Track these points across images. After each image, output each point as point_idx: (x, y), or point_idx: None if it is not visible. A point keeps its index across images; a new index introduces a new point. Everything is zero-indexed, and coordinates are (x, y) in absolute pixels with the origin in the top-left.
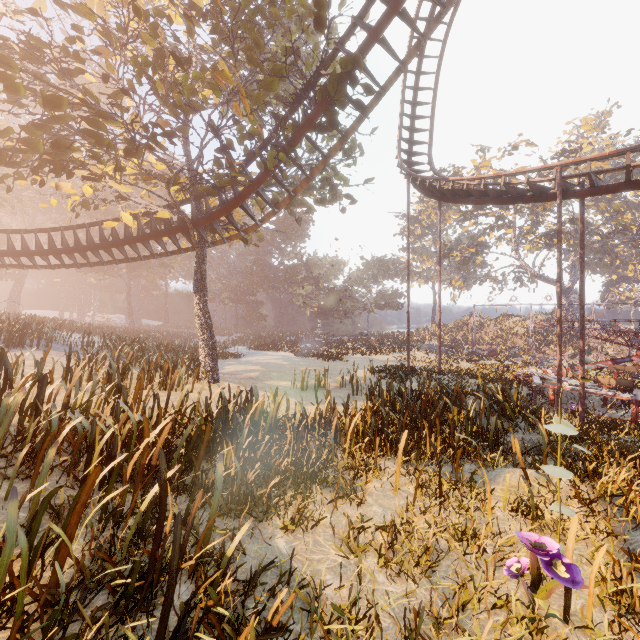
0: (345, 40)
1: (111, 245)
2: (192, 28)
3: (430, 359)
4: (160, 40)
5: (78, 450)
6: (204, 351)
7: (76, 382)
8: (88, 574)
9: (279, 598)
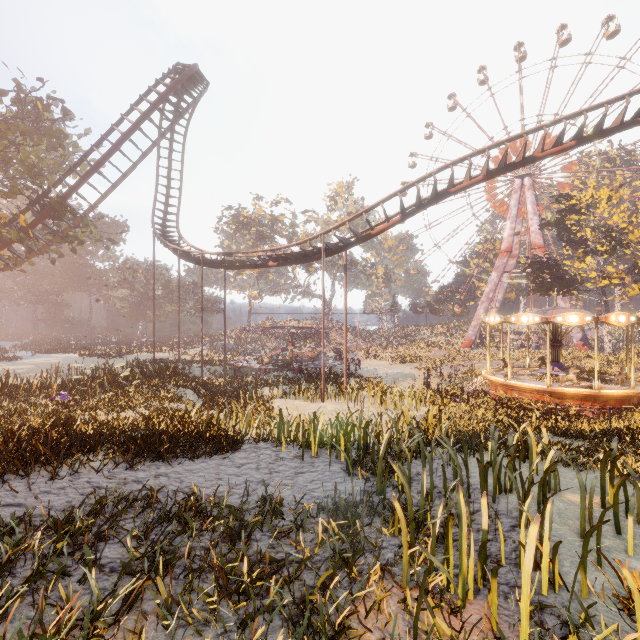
0: (68, 174)
1: None
2: None
3: (198, 354)
4: None
5: None
6: None
7: None
8: None
9: None
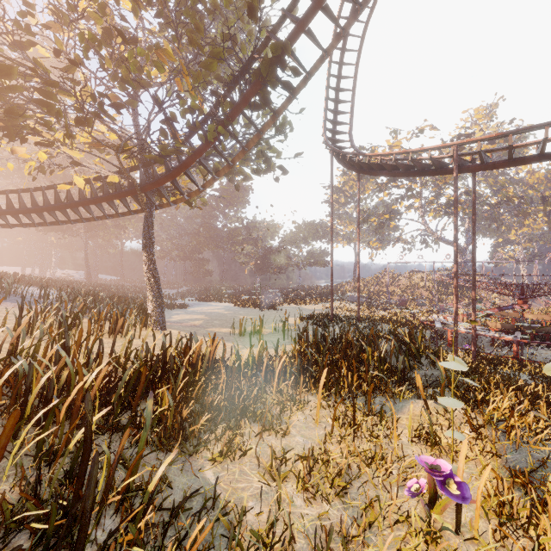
0: (276, 30)
1: (66, 206)
2: (137, 9)
3: (351, 308)
4: (109, 20)
5: (17, 394)
6: (152, 302)
7: (23, 330)
8: (9, 515)
9: (197, 529)
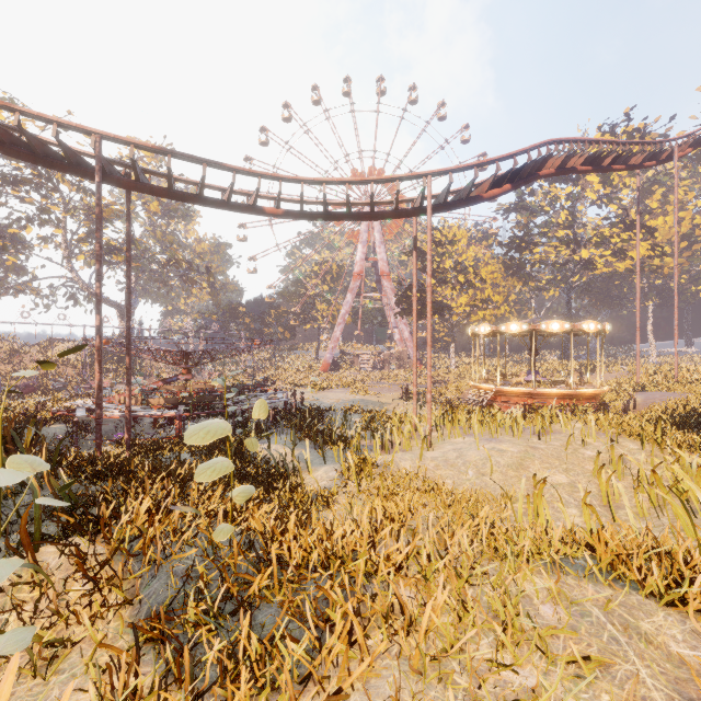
0: None
1: None
2: None
3: None
4: None
5: None
6: None
7: None
8: None
9: None
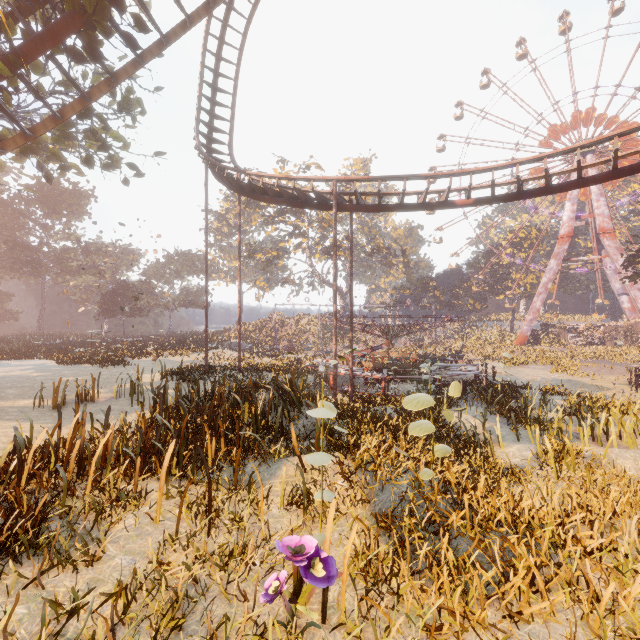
0: None
1: None
2: None
3: (233, 357)
4: None
5: None
6: None
7: None
8: None
9: None
